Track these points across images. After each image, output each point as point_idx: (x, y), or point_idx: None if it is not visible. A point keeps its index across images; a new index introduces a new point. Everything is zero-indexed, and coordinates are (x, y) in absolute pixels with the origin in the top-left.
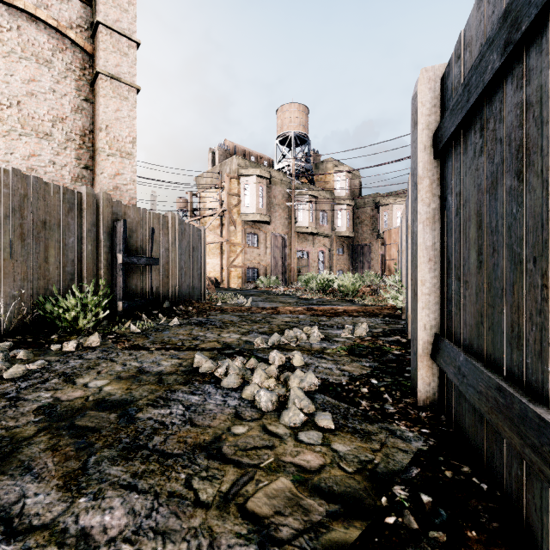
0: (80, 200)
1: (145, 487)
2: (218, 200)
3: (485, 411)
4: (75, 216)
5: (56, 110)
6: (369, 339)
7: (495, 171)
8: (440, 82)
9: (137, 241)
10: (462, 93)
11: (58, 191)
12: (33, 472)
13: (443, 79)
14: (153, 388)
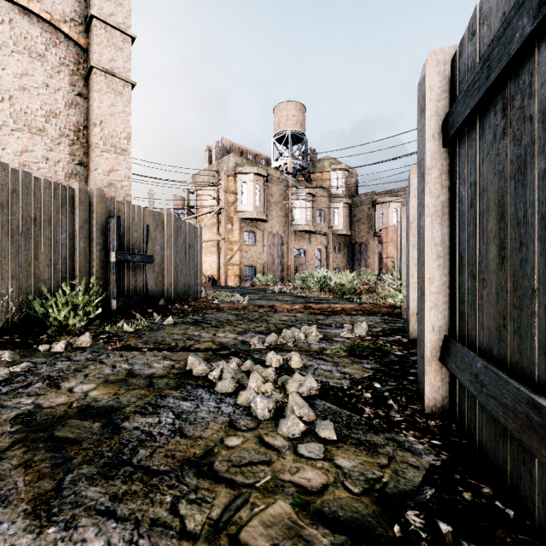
0: (72, 196)
1: (125, 513)
2: (215, 198)
3: (514, 428)
4: (66, 213)
5: (49, 105)
6: (369, 339)
7: (523, 154)
8: (450, 65)
9: (132, 239)
10: (480, 70)
11: (48, 186)
12: None
13: (454, 61)
14: (142, 393)
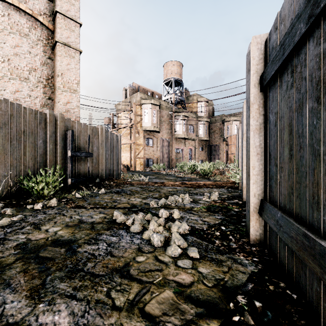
0: (45, 118)
1: (81, 297)
2: (129, 118)
3: (296, 249)
4: (42, 128)
5: (31, 64)
6: (219, 202)
7: (301, 98)
8: (264, 45)
9: (80, 143)
10: (279, 50)
11: (31, 112)
12: (11, 286)
13: (266, 42)
14: (88, 232)
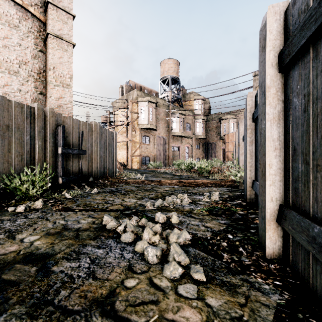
0: (33, 112)
1: None
2: (125, 116)
3: None
4: (29, 123)
5: (21, 57)
6: (221, 203)
7: None
8: (284, 15)
9: (72, 139)
10: (318, 5)
11: (17, 106)
12: None
13: (288, 10)
14: (70, 243)
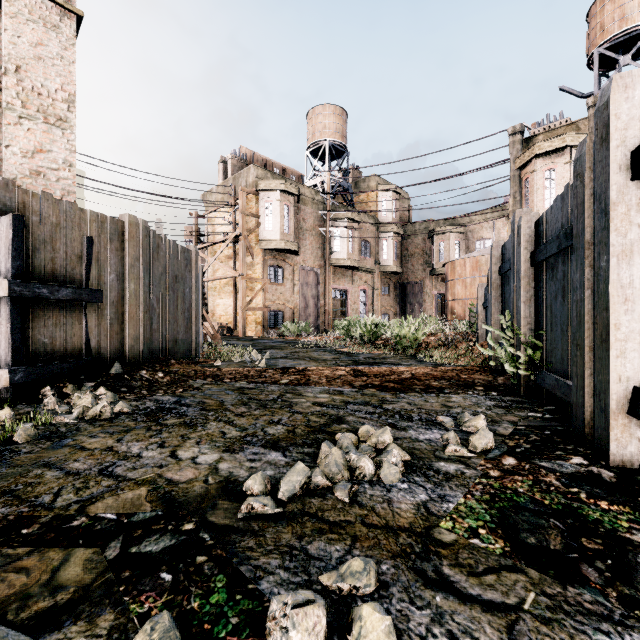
0: None
1: None
2: (231, 222)
3: None
4: None
5: None
6: (516, 468)
7: None
8: None
9: (55, 259)
10: None
11: None
12: None
13: None
14: None
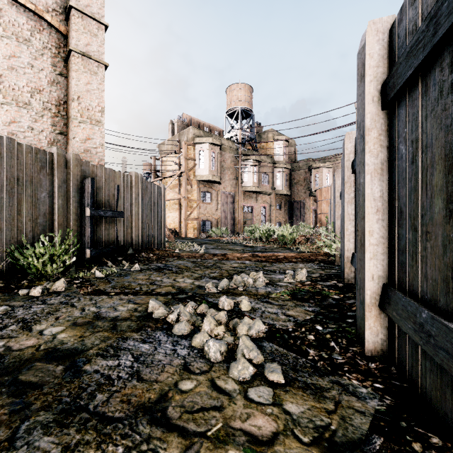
0: (51, 160)
1: None
2: (177, 164)
3: None
4: (46, 174)
5: (34, 83)
6: (308, 284)
7: None
8: (388, 34)
9: (104, 197)
10: (426, 28)
11: (30, 151)
12: None
13: (393, 29)
14: (106, 336)
